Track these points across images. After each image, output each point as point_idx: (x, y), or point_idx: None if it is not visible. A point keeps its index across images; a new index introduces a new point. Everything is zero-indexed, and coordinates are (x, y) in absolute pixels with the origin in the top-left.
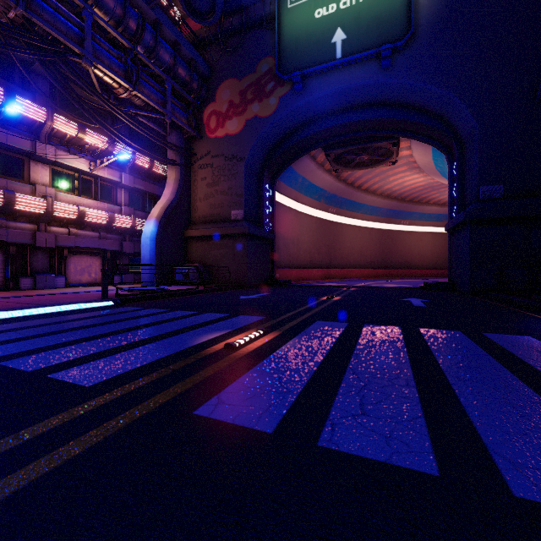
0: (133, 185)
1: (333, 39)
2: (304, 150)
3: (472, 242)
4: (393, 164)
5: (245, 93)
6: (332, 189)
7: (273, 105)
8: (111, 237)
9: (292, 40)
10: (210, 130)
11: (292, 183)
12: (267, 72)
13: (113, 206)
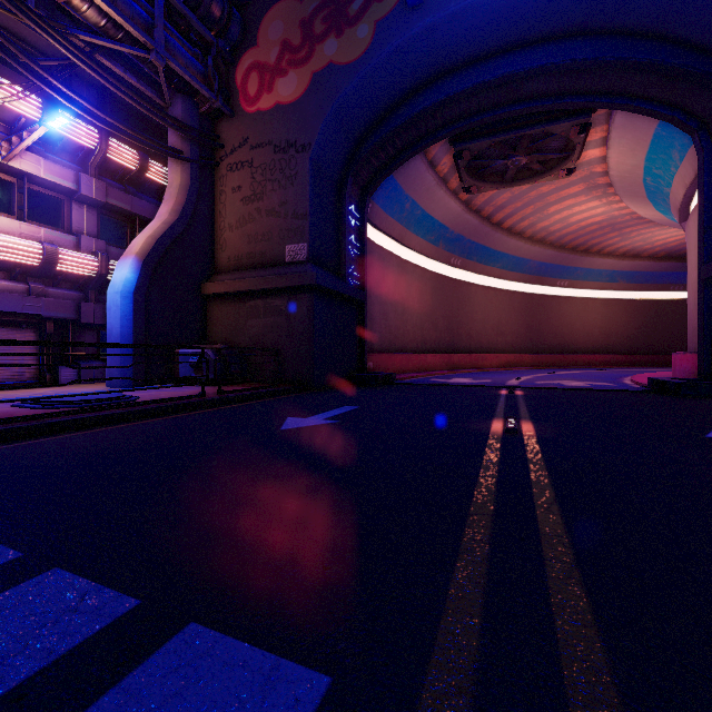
0: (104, 199)
1: None
2: (419, 142)
3: None
4: (568, 174)
5: (311, 23)
6: (458, 226)
7: (364, 38)
8: (56, 294)
9: None
10: (248, 99)
11: (395, 211)
12: None
13: (59, 234)
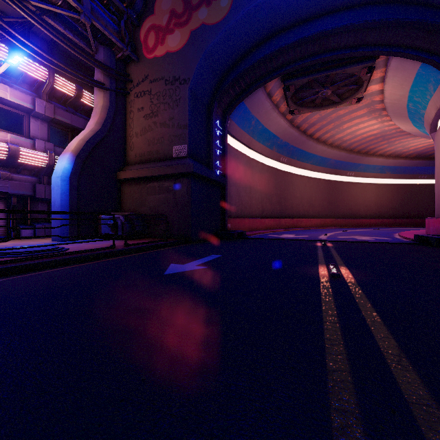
0: (52, 115)
1: None
2: (261, 79)
3: None
4: (358, 102)
5: None
6: (285, 136)
7: (225, 7)
8: (18, 178)
9: None
10: (148, 49)
11: (245, 126)
12: None
13: (21, 138)
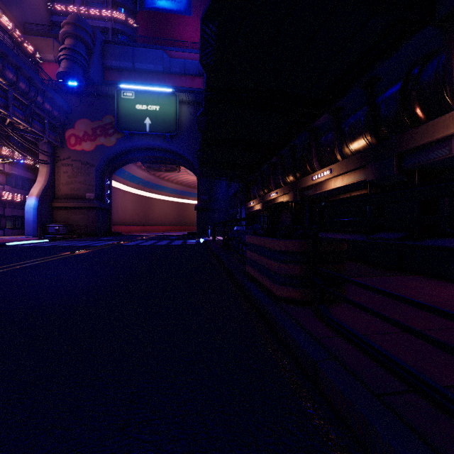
0: (11, 172)
1: (145, 121)
2: (130, 161)
3: (198, 216)
4: (178, 172)
5: (96, 130)
6: (147, 178)
7: (113, 141)
8: None
9: (125, 114)
10: (71, 144)
11: (122, 175)
12: (110, 123)
13: None
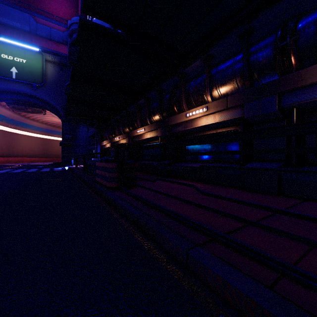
0: None
1: (11, 70)
2: None
3: (63, 150)
4: (44, 115)
5: None
6: (11, 116)
7: None
8: None
9: None
10: None
11: None
12: None
13: None
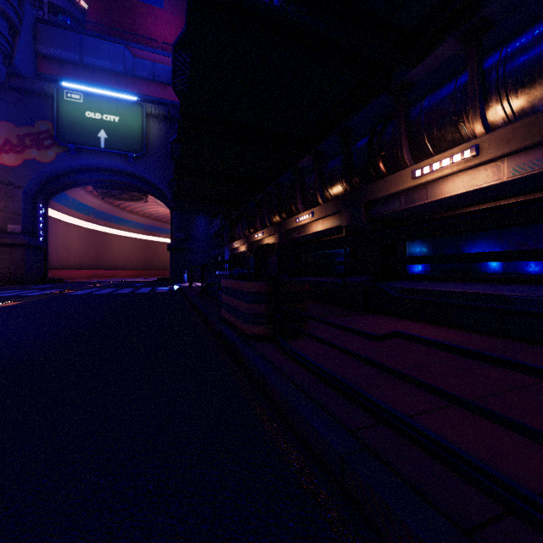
0: None
1: (99, 134)
2: (76, 184)
3: (171, 258)
4: (145, 202)
5: (23, 138)
6: (101, 208)
7: (51, 156)
8: None
9: (69, 122)
10: None
11: (64, 202)
12: (46, 131)
13: None
